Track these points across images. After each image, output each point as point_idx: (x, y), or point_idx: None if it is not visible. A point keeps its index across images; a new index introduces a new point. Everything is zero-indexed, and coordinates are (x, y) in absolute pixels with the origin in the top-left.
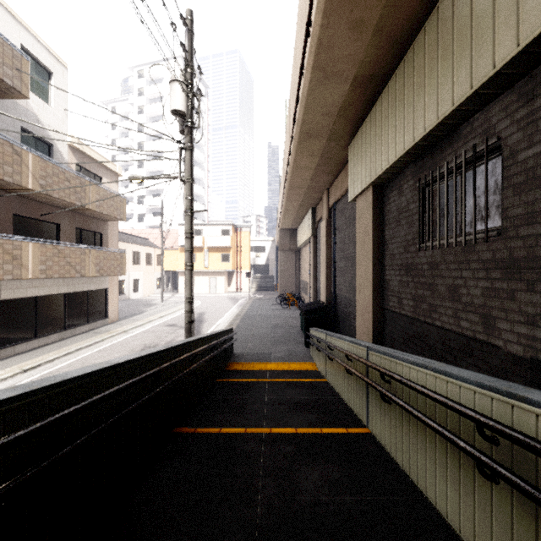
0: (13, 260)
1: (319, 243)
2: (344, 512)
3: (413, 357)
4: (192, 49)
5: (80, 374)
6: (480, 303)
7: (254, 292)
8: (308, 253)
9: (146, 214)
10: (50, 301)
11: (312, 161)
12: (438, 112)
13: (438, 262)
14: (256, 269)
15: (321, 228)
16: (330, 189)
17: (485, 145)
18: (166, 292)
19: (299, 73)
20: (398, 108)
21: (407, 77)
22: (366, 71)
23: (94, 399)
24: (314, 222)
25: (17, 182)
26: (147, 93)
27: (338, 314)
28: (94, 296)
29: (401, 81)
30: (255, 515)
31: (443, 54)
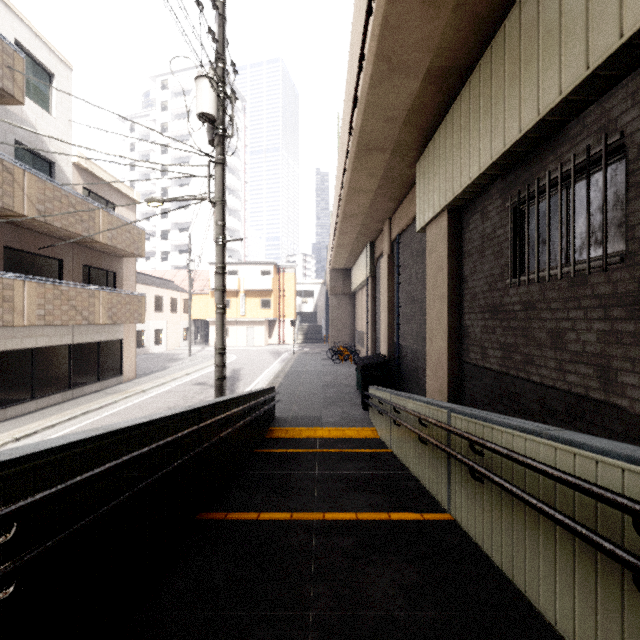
0: (2, 303)
1: (378, 284)
2: (429, 636)
3: (516, 420)
4: (224, 39)
5: (58, 444)
6: (595, 350)
7: (299, 345)
8: (365, 297)
9: (171, 252)
10: (51, 354)
11: (371, 183)
12: (539, 106)
13: (535, 301)
14: (302, 317)
15: (382, 266)
16: (393, 218)
17: (604, 145)
18: (194, 344)
19: (358, 66)
20: (483, 108)
21: (496, 67)
22: (442, 61)
23: (76, 480)
24: (372, 260)
25: (8, 206)
26: (172, 107)
27: (403, 369)
28: (106, 348)
29: (486, 73)
30: (306, 639)
31: (546, 30)
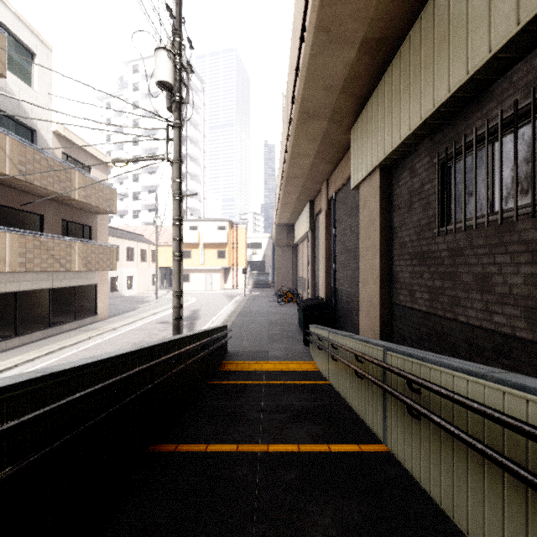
0: None
1: (317, 237)
2: None
3: (454, 360)
4: (180, 16)
5: None
6: (522, 293)
7: (250, 289)
8: (306, 248)
9: (141, 210)
10: (33, 296)
11: (311, 147)
12: (468, 66)
13: (462, 247)
14: (253, 266)
15: (320, 221)
16: (330, 180)
17: (532, 98)
18: (161, 289)
19: (300, 38)
20: (413, 73)
21: (425, 35)
22: (376, 32)
23: None
24: (312, 216)
25: None
26: (142, 88)
27: (338, 310)
28: (82, 292)
29: (416, 42)
30: None
31: None
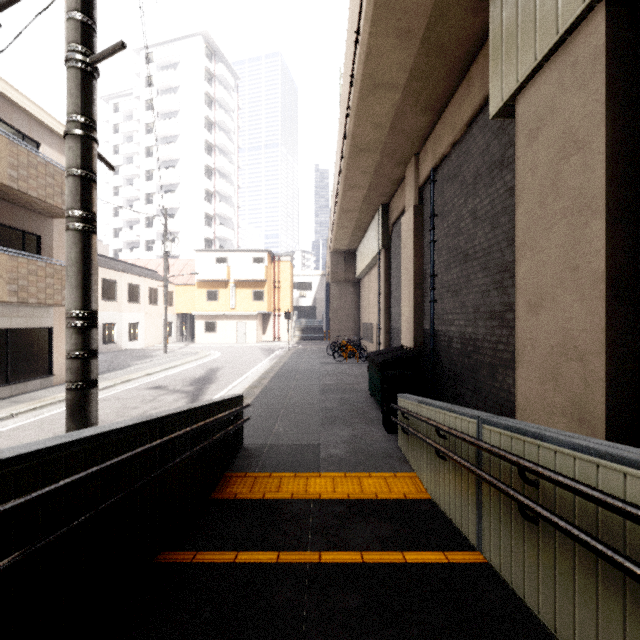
0: None
1: (394, 257)
2: None
3: None
4: None
5: None
6: None
7: (296, 342)
8: (375, 280)
9: (157, 240)
10: None
11: (402, 60)
12: None
13: None
14: (300, 312)
15: (403, 225)
16: (423, 151)
17: None
18: (179, 341)
19: None
20: None
21: None
22: None
23: None
24: (386, 227)
25: None
26: (157, 81)
27: (442, 367)
28: (22, 338)
29: None
30: None
31: None
